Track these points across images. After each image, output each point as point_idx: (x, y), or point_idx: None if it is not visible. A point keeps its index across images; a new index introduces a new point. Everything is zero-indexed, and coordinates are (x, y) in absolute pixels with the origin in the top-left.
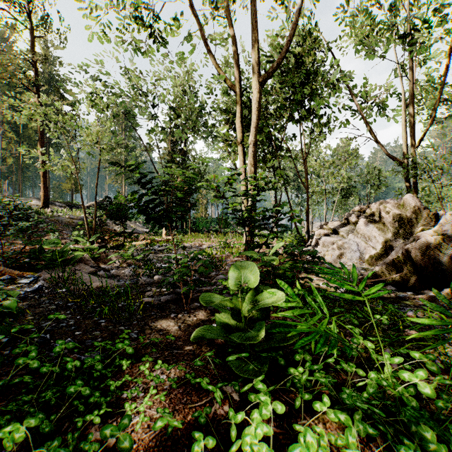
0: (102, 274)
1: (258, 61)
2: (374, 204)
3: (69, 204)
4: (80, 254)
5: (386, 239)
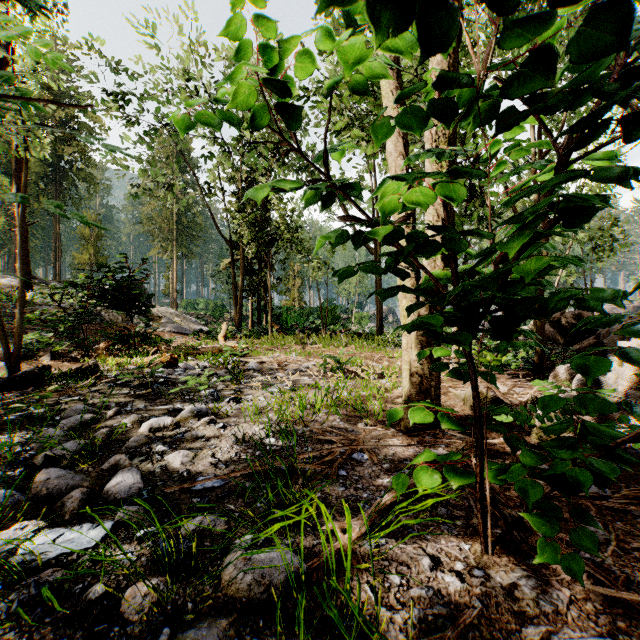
0: None
1: None
2: None
3: None
4: None
5: None
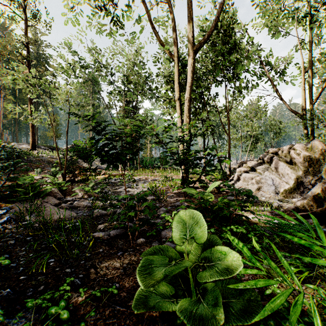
0: (64, 206)
1: (192, 34)
2: (285, 147)
3: (51, 147)
4: (49, 188)
5: (297, 175)
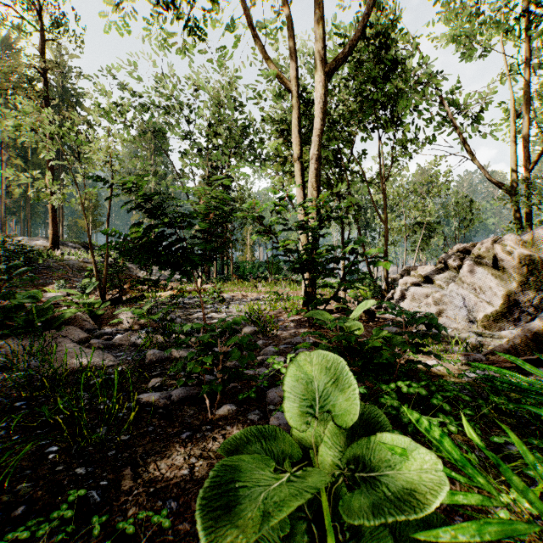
0: (96, 343)
1: (323, 44)
2: (484, 242)
3: (85, 245)
4: (70, 312)
5: (508, 290)
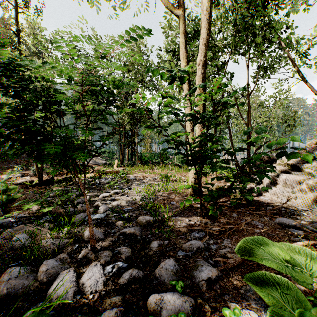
0: None
1: None
2: None
3: None
4: None
5: None
